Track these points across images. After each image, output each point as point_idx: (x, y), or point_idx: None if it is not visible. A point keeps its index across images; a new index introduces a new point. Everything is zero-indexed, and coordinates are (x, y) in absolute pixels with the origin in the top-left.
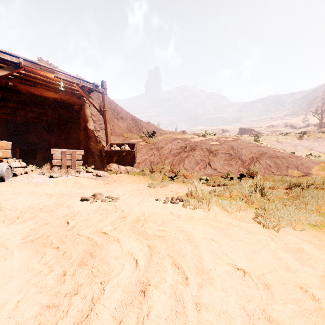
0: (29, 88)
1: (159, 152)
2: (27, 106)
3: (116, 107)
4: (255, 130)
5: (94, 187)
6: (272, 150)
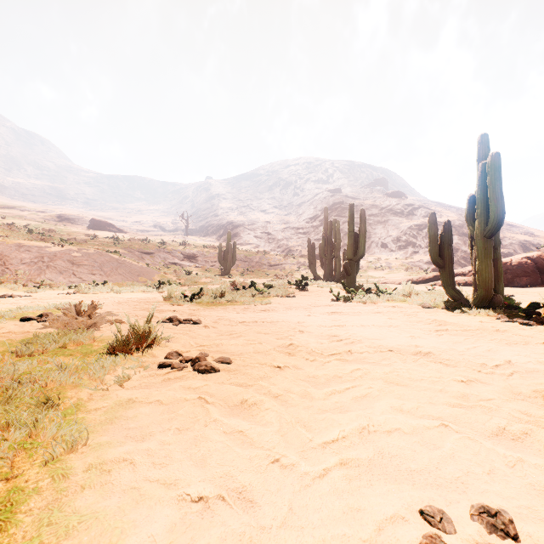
0: None
1: (3, 260)
2: None
3: None
4: (116, 227)
5: None
6: (129, 262)
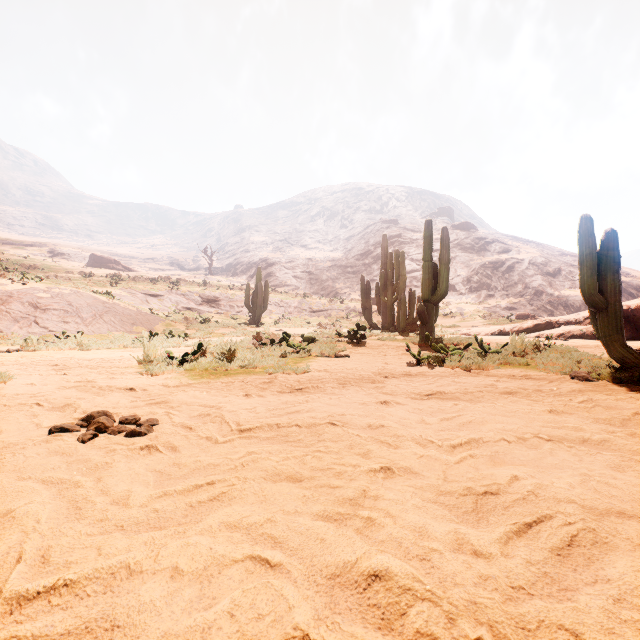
0: None
1: None
2: None
3: None
4: (122, 264)
5: None
6: (121, 306)
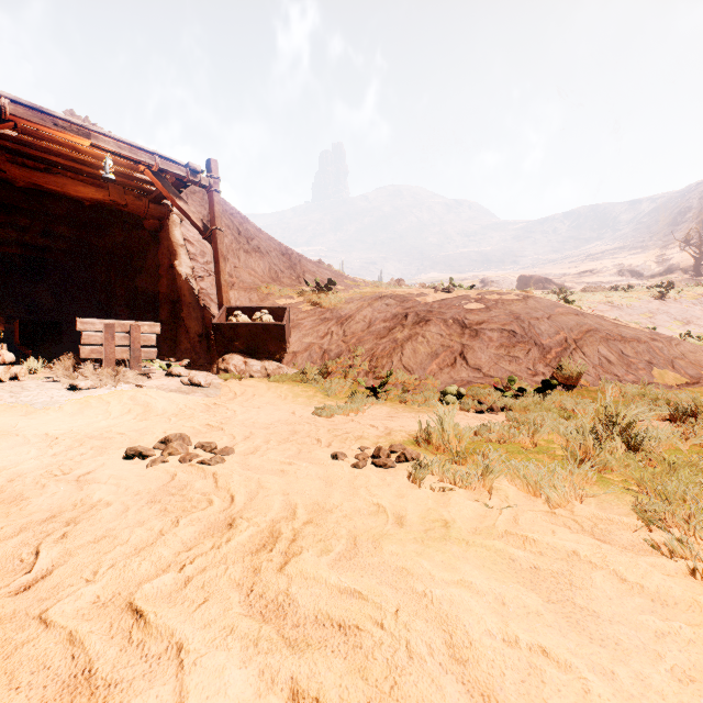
0: (33, 175)
1: (343, 327)
2: (35, 220)
3: (244, 226)
4: (553, 281)
5: (176, 415)
6: (610, 322)
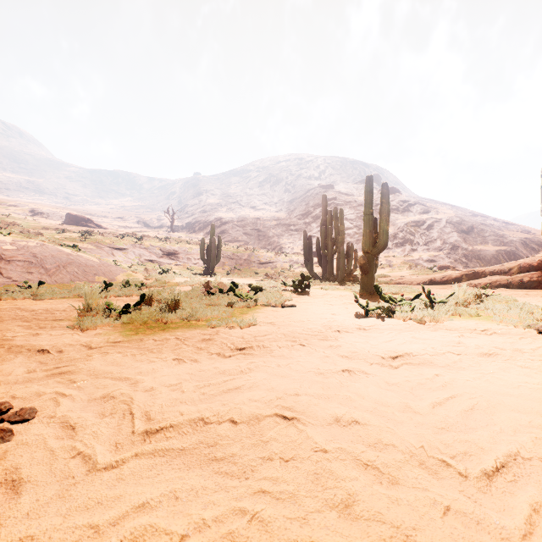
0: None
1: None
2: None
3: None
4: (94, 222)
5: None
6: (84, 258)
